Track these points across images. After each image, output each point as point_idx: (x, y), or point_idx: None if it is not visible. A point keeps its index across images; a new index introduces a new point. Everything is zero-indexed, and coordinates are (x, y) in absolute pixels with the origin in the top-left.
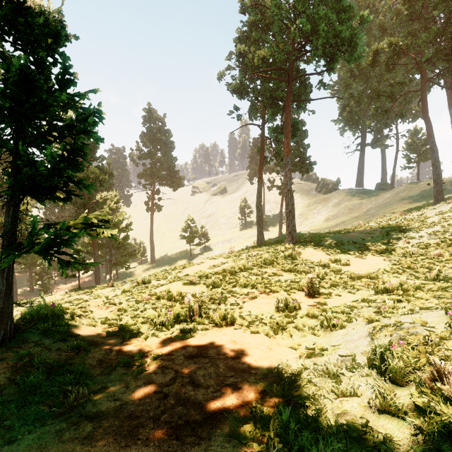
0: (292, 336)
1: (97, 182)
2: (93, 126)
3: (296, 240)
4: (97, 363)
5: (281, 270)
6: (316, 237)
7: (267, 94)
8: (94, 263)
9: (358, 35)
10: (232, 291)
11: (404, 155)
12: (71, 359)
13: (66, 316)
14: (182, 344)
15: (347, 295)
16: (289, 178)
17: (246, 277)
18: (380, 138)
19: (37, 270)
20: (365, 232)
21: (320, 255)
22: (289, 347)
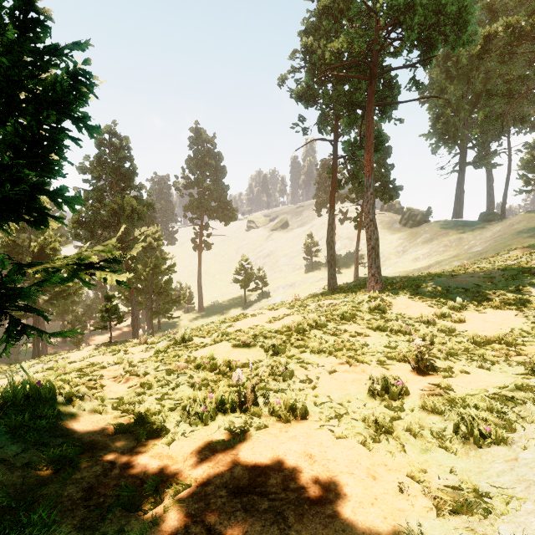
0: (405, 448)
1: (134, 215)
2: (81, 104)
3: (381, 286)
4: (82, 495)
5: (367, 328)
6: (409, 282)
7: (341, 99)
8: (69, 331)
9: (469, 8)
10: (301, 358)
11: (519, 176)
12: (43, 484)
13: (61, 398)
14: (225, 457)
15: (479, 372)
16: (372, 204)
17: (318, 337)
18: (486, 155)
19: (69, 319)
20: (477, 275)
21: (418, 306)
22: (407, 474)
